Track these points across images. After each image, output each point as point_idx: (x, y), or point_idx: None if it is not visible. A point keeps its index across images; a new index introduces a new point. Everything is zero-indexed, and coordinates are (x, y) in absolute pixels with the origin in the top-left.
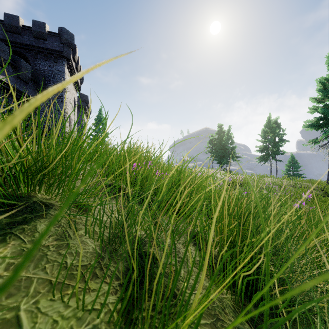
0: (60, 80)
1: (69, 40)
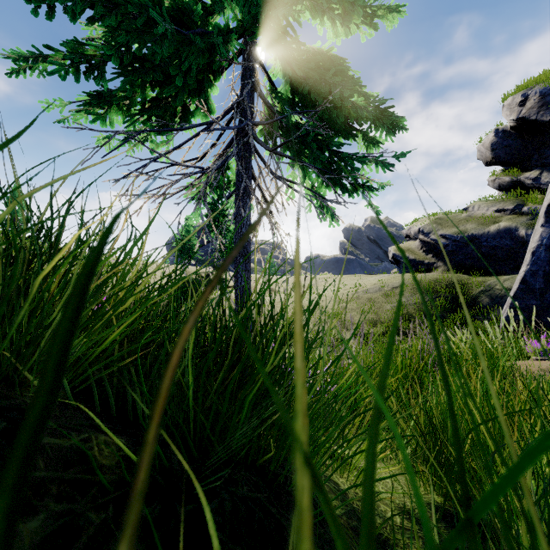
0: None
1: None
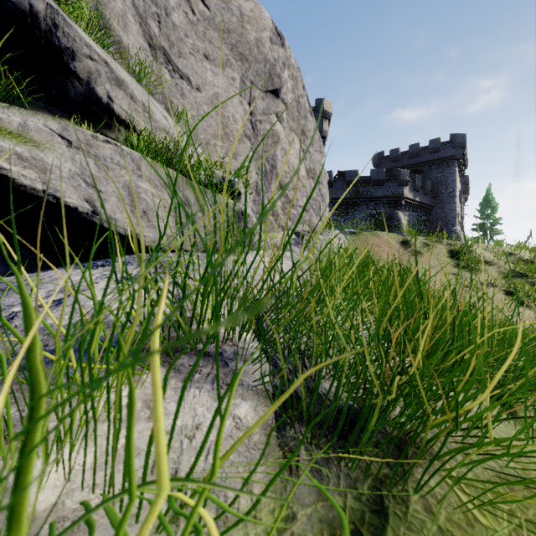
0: (451, 182)
1: (460, 142)
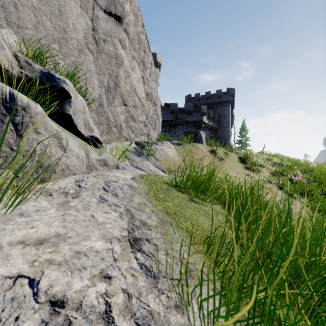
0: (227, 115)
1: (232, 93)
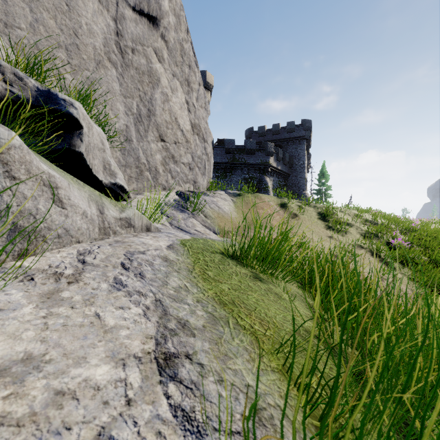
0: (302, 156)
1: (308, 126)
